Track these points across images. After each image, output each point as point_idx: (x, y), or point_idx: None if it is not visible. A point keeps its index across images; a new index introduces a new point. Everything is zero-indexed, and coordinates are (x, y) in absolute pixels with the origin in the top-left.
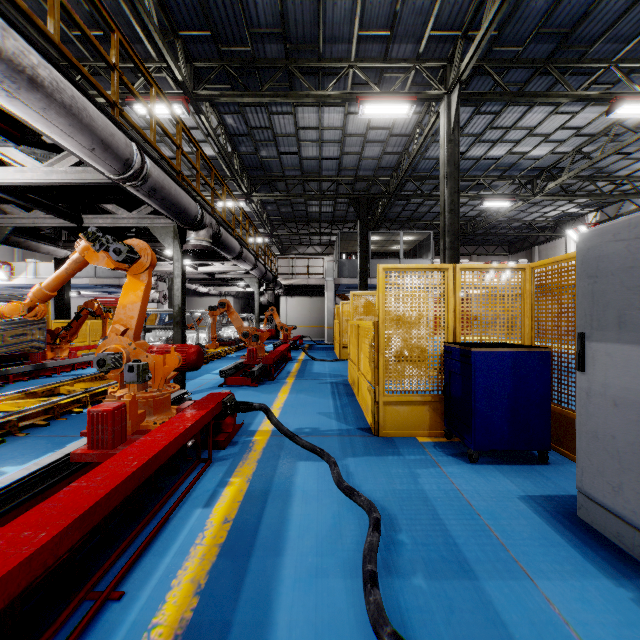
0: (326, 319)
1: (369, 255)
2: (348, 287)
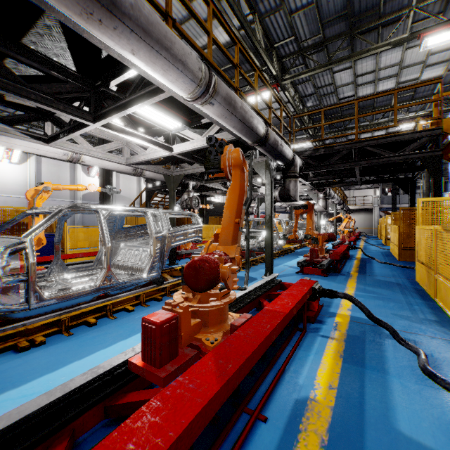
0: (373, 224)
1: (399, 193)
2: (387, 208)
